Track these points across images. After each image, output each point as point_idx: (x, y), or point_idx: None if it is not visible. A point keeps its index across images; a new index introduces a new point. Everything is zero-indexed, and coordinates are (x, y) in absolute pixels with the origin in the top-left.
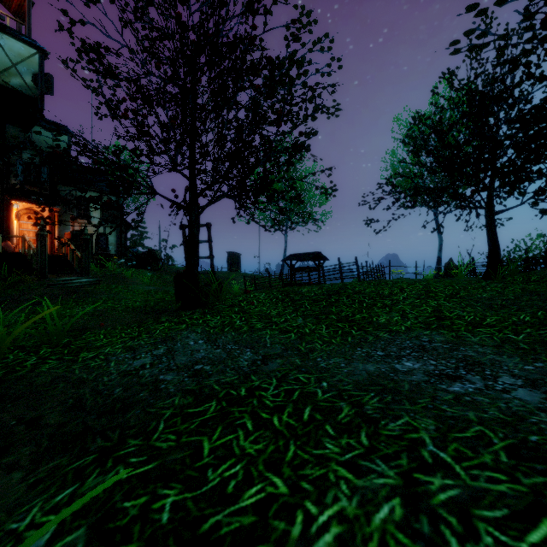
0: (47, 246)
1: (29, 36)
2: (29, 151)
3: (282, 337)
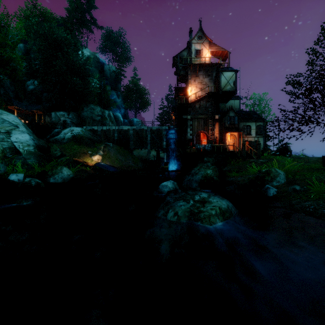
0: (245, 148)
1: (229, 66)
2: (231, 112)
3: None
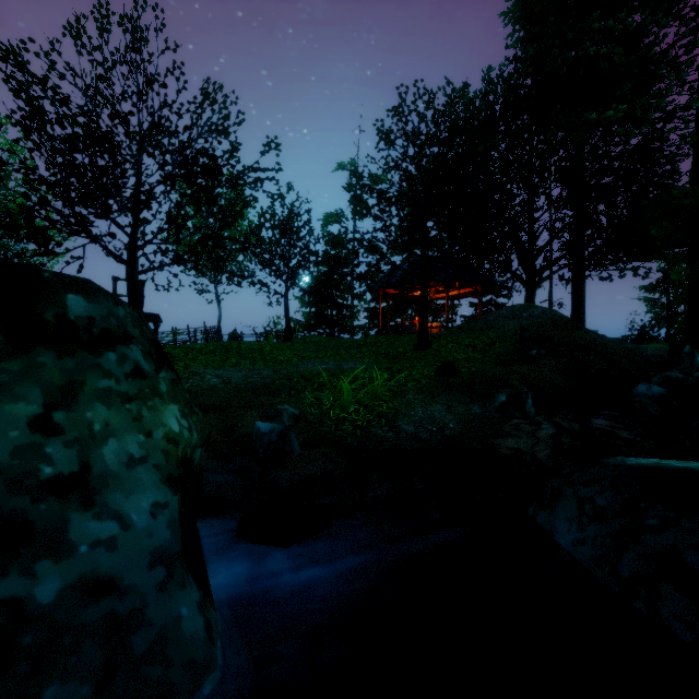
0: None
1: None
2: None
3: (258, 366)
